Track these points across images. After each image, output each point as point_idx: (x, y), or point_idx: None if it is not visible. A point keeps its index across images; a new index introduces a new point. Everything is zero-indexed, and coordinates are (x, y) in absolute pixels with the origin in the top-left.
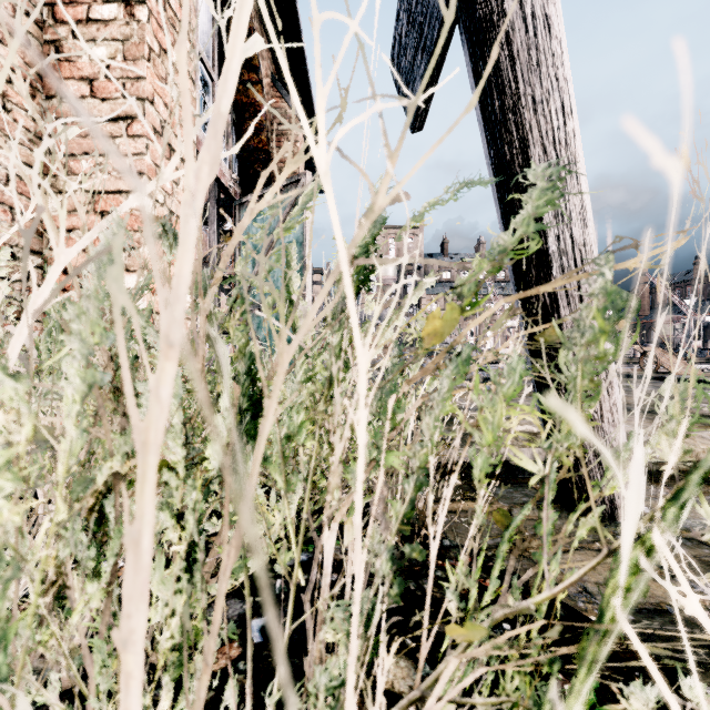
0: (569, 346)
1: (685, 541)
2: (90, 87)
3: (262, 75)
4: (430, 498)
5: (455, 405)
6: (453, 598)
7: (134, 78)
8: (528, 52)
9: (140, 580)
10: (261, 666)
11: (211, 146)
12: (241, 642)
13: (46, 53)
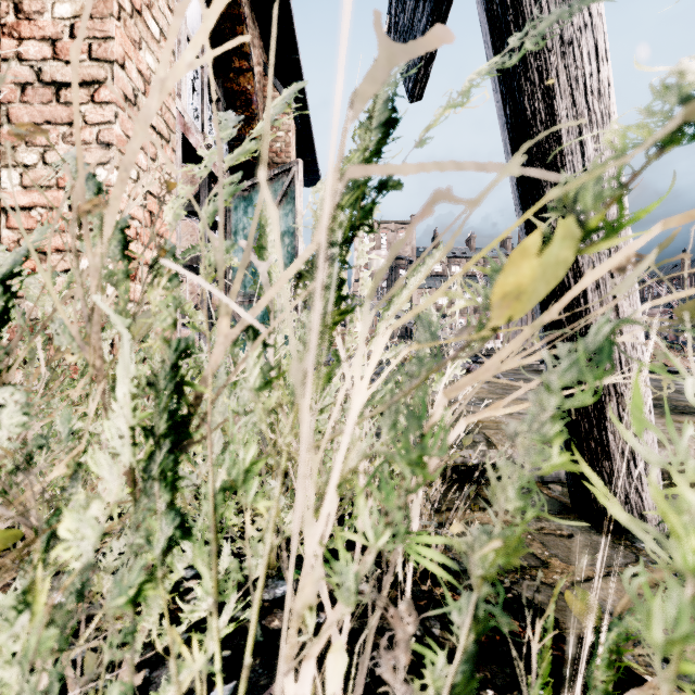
0: None
1: None
2: (52, 48)
3: (253, 63)
4: None
5: (576, 454)
6: None
7: (102, 38)
8: None
9: None
10: None
11: None
12: None
13: (3, 11)
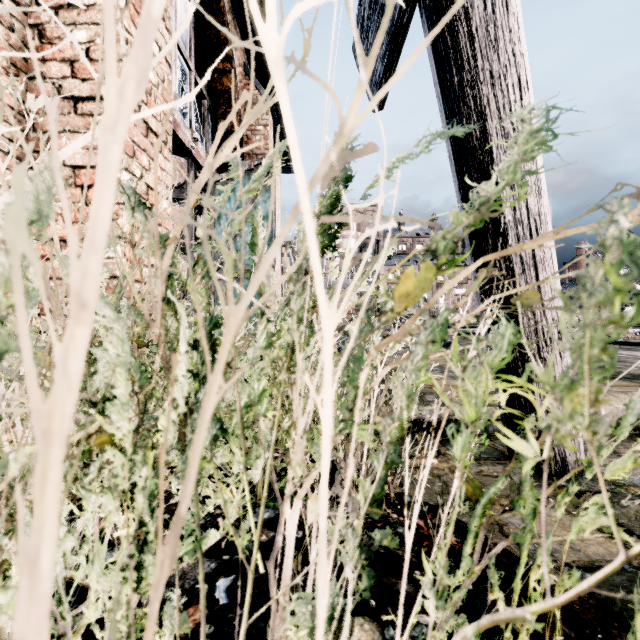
0: (573, 308)
1: (634, 497)
2: (71, 68)
3: (235, 65)
4: (406, 484)
5: (431, 375)
6: (430, 595)
7: None
8: (486, 28)
9: (36, 613)
10: (226, 629)
11: (138, 58)
12: (207, 604)
13: None
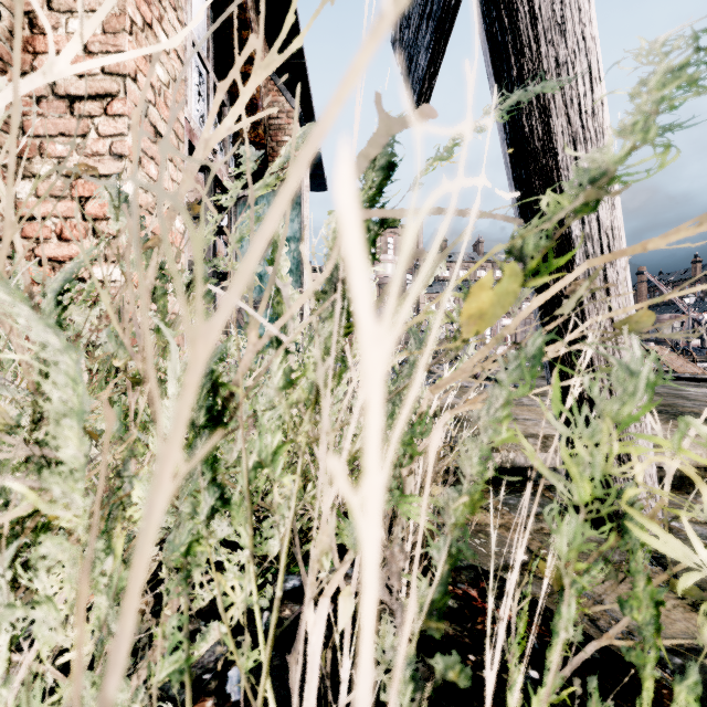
0: None
1: None
2: None
3: None
4: (489, 603)
5: (517, 430)
6: None
7: (115, 52)
8: (552, 7)
9: None
10: None
11: None
12: (215, 701)
13: None
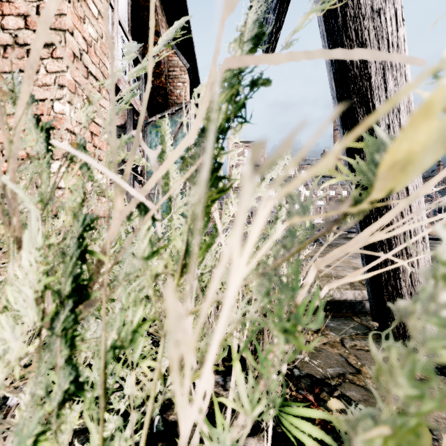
0: None
1: None
2: (24, 21)
3: None
4: None
5: None
6: None
7: (58, 14)
8: None
9: None
10: None
11: None
12: None
13: None
